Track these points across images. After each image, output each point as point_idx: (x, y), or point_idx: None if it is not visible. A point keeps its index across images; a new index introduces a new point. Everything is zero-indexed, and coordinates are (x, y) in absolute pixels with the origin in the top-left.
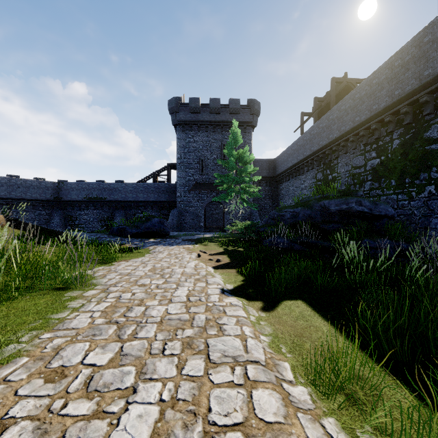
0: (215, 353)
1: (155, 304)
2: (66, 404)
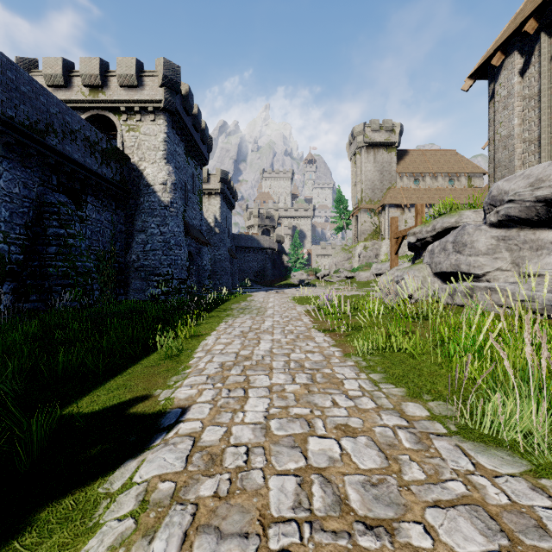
0: (232, 355)
1: (287, 385)
2: (294, 347)
